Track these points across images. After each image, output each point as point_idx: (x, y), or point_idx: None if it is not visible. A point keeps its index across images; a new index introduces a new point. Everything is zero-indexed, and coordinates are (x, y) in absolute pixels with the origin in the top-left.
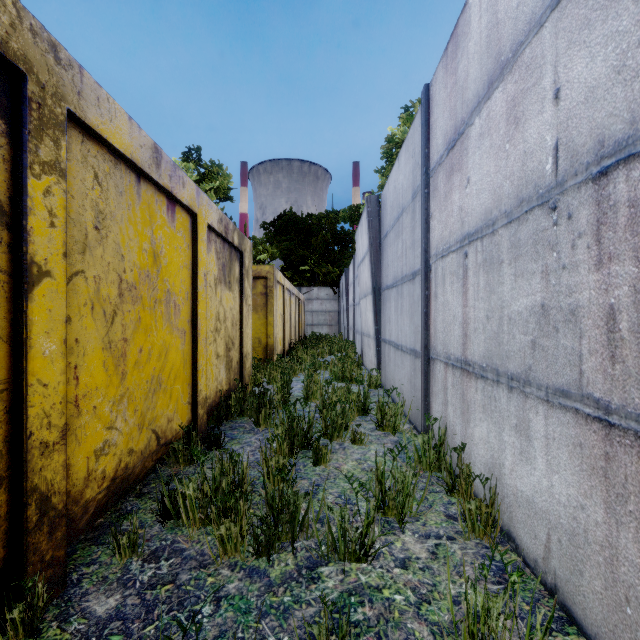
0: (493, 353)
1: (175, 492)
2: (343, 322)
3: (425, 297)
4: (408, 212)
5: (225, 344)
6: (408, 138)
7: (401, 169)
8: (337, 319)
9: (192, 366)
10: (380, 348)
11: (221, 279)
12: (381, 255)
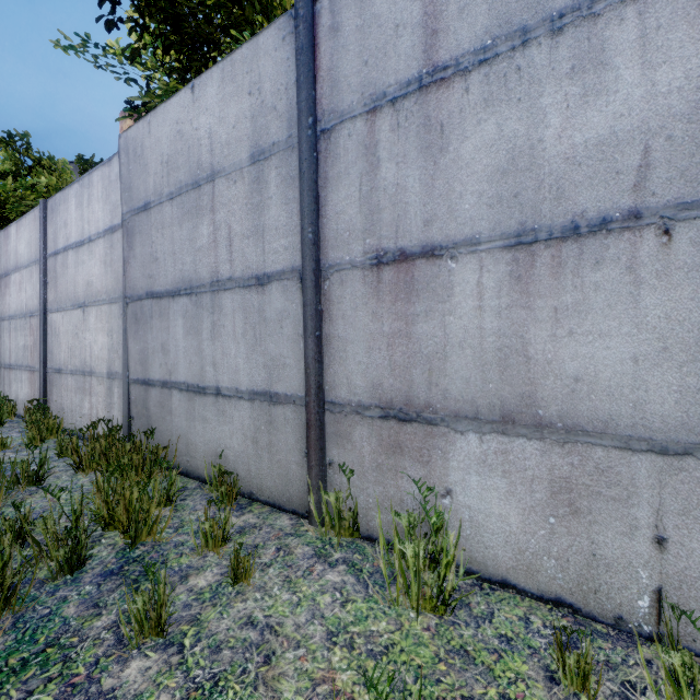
0: (17, 360)
1: None
2: None
3: None
4: None
5: None
6: None
7: None
8: None
9: None
10: None
11: None
12: None
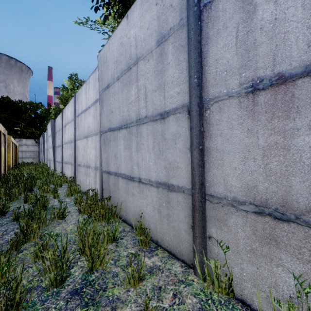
0: (67, 160)
1: (9, 183)
2: (41, 156)
3: (62, 151)
4: (60, 131)
5: (3, 162)
6: (60, 115)
7: (59, 120)
8: (38, 155)
9: (0, 166)
10: (55, 163)
11: (2, 144)
12: (55, 137)
